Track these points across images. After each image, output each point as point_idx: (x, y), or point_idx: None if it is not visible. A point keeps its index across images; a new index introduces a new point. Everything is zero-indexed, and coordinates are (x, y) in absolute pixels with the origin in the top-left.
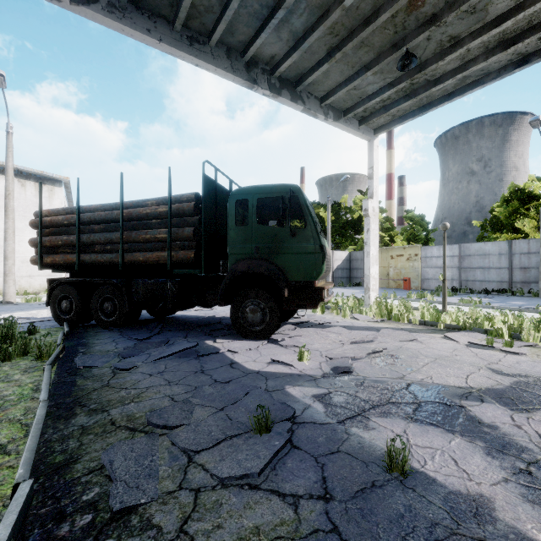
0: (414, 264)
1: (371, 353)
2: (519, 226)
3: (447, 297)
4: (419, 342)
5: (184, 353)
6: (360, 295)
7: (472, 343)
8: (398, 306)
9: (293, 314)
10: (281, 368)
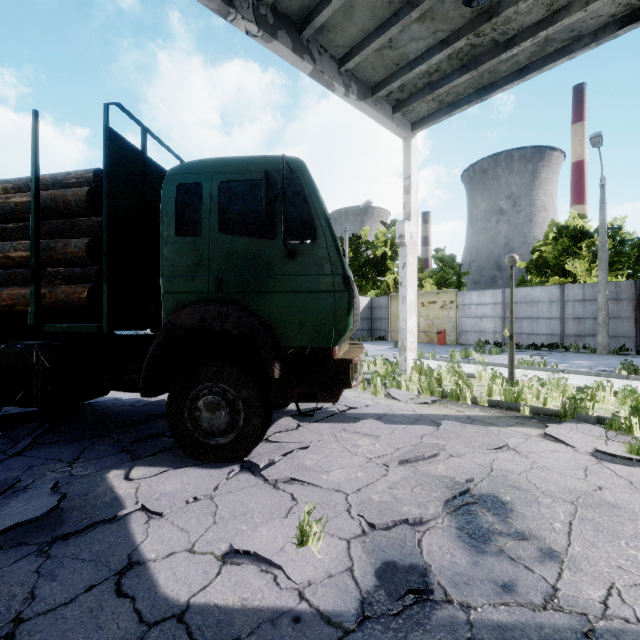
0: (450, 313)
1: (450, 500)
2: (570, 269)
3: (494, 355)
4: (515, 452)
5: (24, 528)
6: (388, 354)
7: (606, 453)
8: (449, 374)
9: None
10: (253, 580)
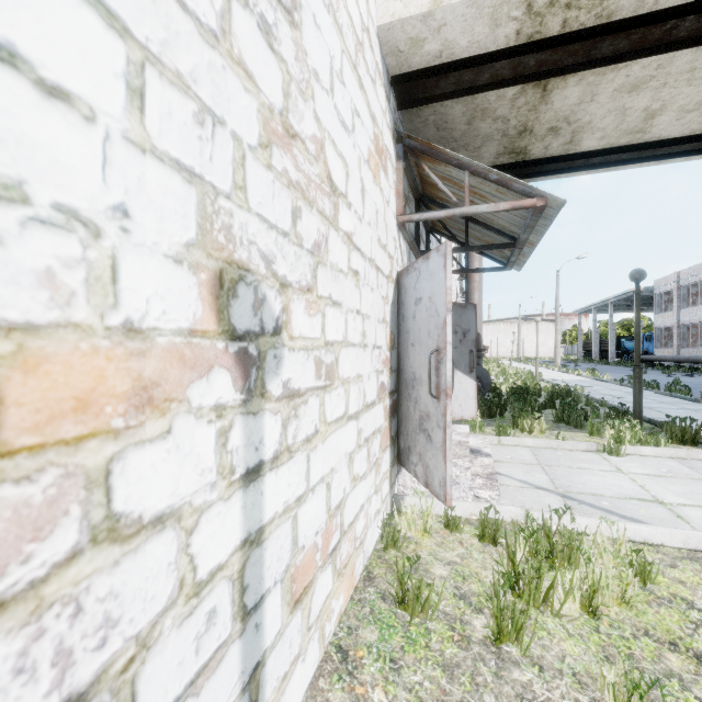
0: None
1: None
2: None
3: None
4: None
5: None
6: None
7: None
8: None
9: None
10: None
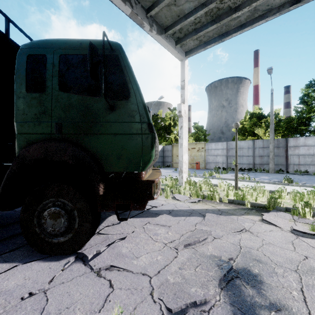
0: (201, 153)
1: (222, 278)
2: (256, 132)
3: (224, 174)
4: (250, 233)
5: None
6: (172, 174)
7: (300, 231)
8: (205, 185)
9: None
10: None
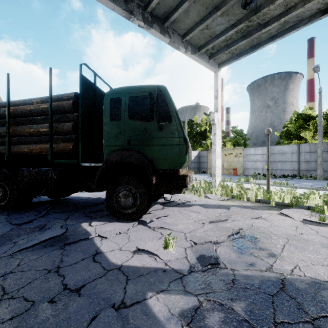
0: (239, 159)
1: (231, 235)
2: (303, 136)
3: (262, 180)
4: (264, 220)
5: (53, 241)
6: (207, 179)
7: (308, 220)
8: (236, 187)
9: (162, 196)
10: (146, 259)
